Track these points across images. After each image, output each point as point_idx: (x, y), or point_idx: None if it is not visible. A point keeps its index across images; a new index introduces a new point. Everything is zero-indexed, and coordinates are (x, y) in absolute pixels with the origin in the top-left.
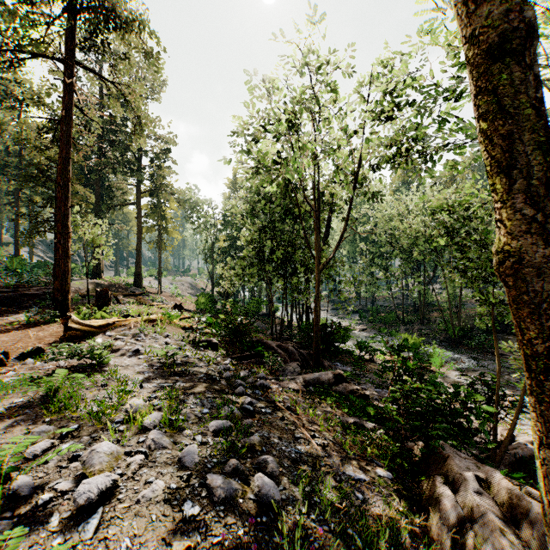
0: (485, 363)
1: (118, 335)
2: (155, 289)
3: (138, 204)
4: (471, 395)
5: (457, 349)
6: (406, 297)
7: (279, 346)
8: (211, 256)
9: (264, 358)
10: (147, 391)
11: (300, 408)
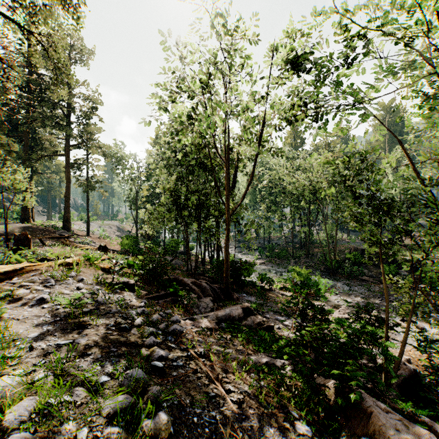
0: (355, 288)
1: (24, 282)
2: (84, 231)
3: (67, 155)
4: (375, 333)
5: (334, 277)
6: (294, 237)
7: (194, 283)
8: (136, 203)
9: (179, 297)
10: (37, 354)
11: (213, 354)
